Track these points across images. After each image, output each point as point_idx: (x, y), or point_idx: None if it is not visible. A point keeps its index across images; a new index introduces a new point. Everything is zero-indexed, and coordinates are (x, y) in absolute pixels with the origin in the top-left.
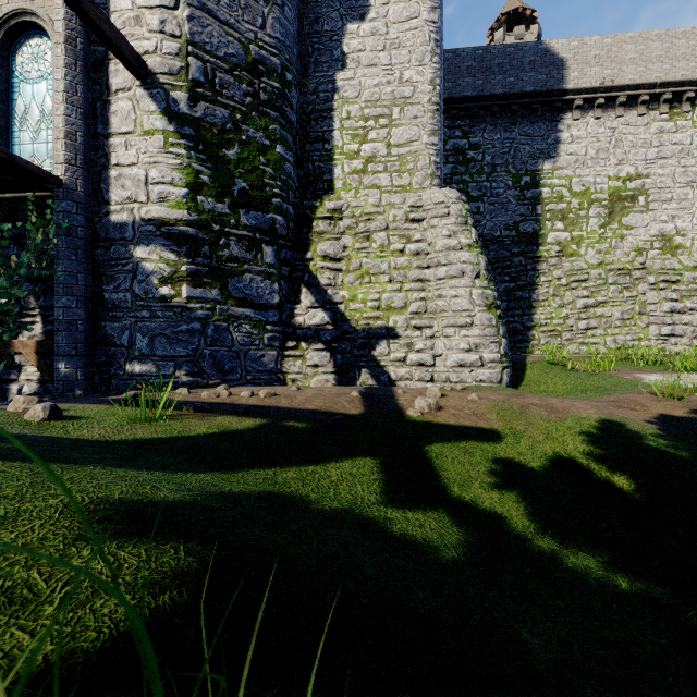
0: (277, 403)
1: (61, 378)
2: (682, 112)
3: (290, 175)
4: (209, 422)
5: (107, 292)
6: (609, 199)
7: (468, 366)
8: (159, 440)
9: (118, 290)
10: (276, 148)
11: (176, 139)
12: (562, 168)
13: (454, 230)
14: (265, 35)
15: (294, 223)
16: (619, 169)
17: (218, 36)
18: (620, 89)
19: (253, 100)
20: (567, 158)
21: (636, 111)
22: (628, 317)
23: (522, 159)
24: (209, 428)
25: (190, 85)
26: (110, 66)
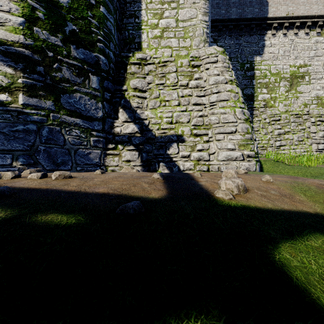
0: (61, 185)
1: None
2: None
3: (111, 31)
4: None
5: None
6: (290, 77)
7: (234, 160)
8: None
9: None
10: (99, 8)
11: None
12: (266, 60)
13: (221, 70)
14: None
15: (114, 66)
16: (295, 61)
17: None
18: (296, 18)
19: None
20: (269, 55)
21: (304, 31)
22: (301, 139)
23: (245, 55)
24: None
25: None
26: None
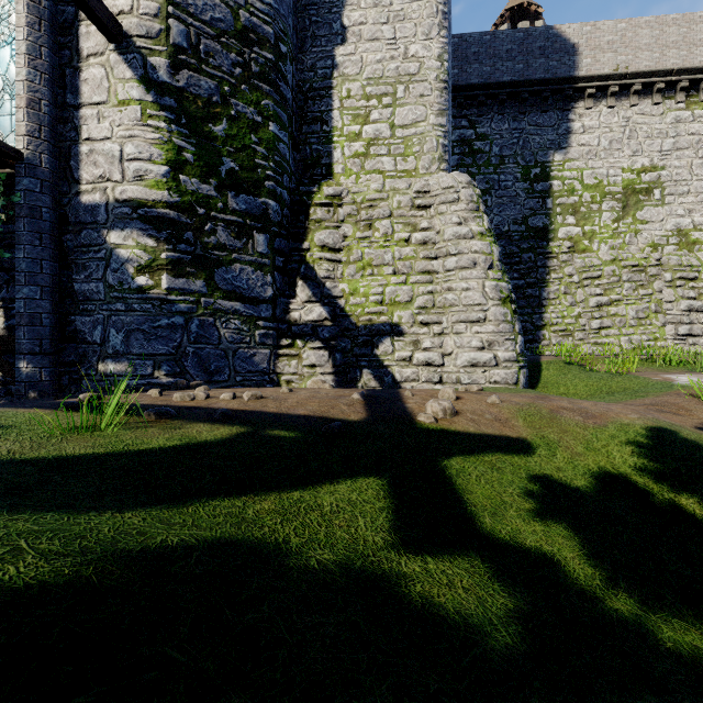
0: (262, 407)
1: (22, 379)
2: (699, 101)
3: (284, 157)
4: (172, 431)
5: (77, 282)
6: (623, 192)
7: (481, 366)
8: (92, 457)
9: (89, 280)
10: (268, 126)
11: (155, 111)
12: (573, 159)
13: (465, 217)
14: (256, 0)
15: (289, 210)
16: (633, 160)
17: None
18: (634, 77)
19: (243, 72)
20: (579, 149)
21: (651, 100)
22: (644, 316)
23: (531, 150)
24: (169, 439)
25: (170, 50)
26: (80, 29)
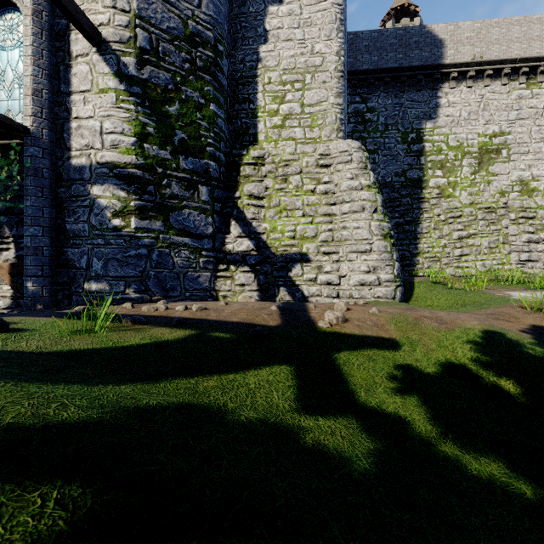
0: (206, 316)
1: (29, 295)
2: (537, 82)
3: (221, 129)
4: (144, 333)
5: (68, 223)
6: (478, 152)
7: (368, 285)
8: (92, 351)
9: (77, 221)
10: (209, 106)
11: (126, 97)
12: (441, 127)
13: (356, 173)
14: (200, 13)
15: (225, 168)
16: (486, 128)
17: (161, 12)
18: (487, 64)
19: (190, 66)
20: (445, 119)
21: (500, 81)
22: (494, 246)
23: (409, 120)
24: (142, 339)
25: (137, 52)
26: (71, 36)
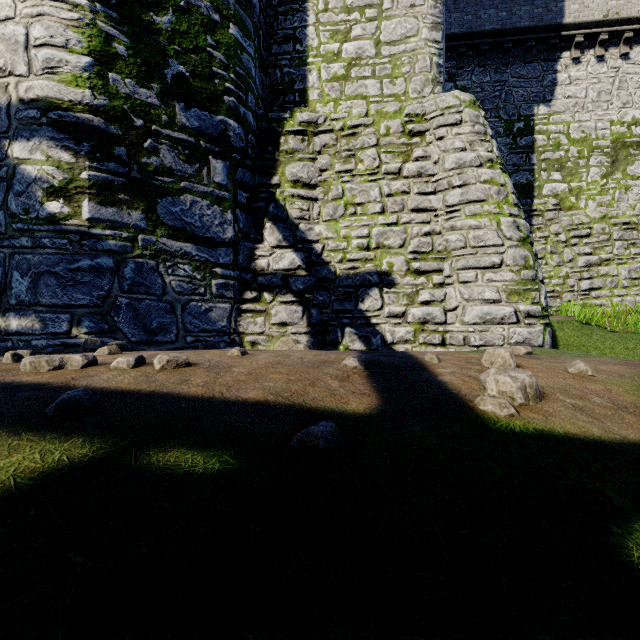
0: (176, 384)
1: None
2: None
3: (249, 72)
4: None
5: None
6: (612, 146)
7: (498, 323)
8: None
9: None
10: (228, 28)
11: None
12: (559, 112)
13: (470, 141)
14: None
15: (256, 139)
16: (623, 113)
17: None
18: (626, 23)
19: None
20: (565, 101)
21: None
22: (637, 276)
23: (514, 103)
24: None
25: None
26: None
